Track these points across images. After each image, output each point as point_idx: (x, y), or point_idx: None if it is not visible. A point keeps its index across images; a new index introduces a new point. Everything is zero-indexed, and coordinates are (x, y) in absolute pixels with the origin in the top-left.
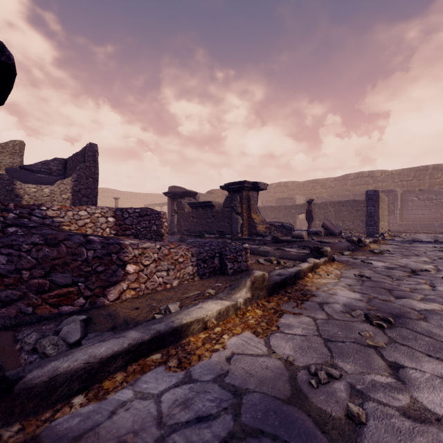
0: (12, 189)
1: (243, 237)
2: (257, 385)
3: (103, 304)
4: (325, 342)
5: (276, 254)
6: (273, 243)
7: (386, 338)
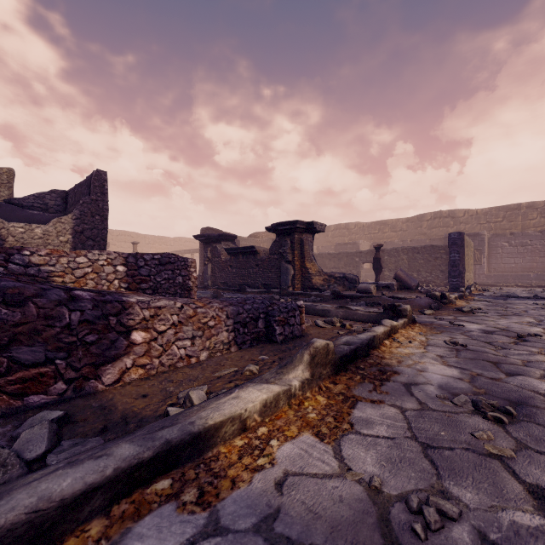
0: None
1: (295, 292)
2: (328, 537)
3: (95, 390)
4: (424, 450)
5: (339, 314)
6: (333, 300)
7: (512, 441)
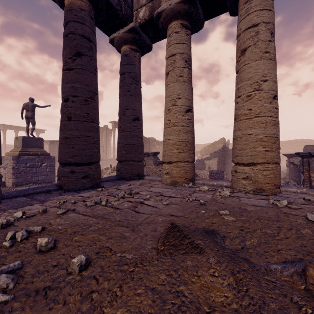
0: (203, 162)
1: None
2: None
3: None
4: None
5: None
6: None
7: None
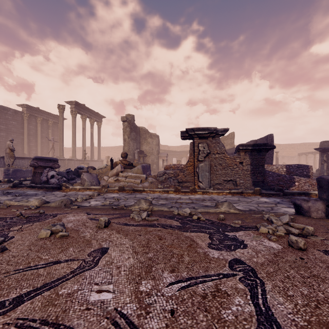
0: None
1: None
2: None
3: (289, 190)
4: None
5: None
6: None
7: None
